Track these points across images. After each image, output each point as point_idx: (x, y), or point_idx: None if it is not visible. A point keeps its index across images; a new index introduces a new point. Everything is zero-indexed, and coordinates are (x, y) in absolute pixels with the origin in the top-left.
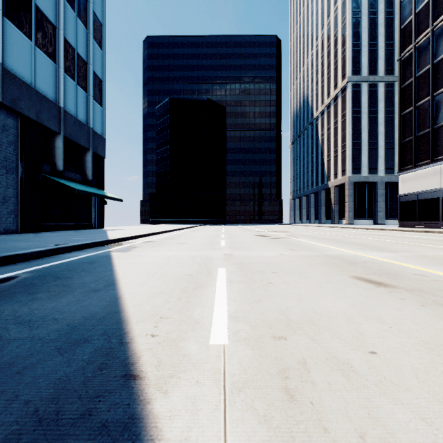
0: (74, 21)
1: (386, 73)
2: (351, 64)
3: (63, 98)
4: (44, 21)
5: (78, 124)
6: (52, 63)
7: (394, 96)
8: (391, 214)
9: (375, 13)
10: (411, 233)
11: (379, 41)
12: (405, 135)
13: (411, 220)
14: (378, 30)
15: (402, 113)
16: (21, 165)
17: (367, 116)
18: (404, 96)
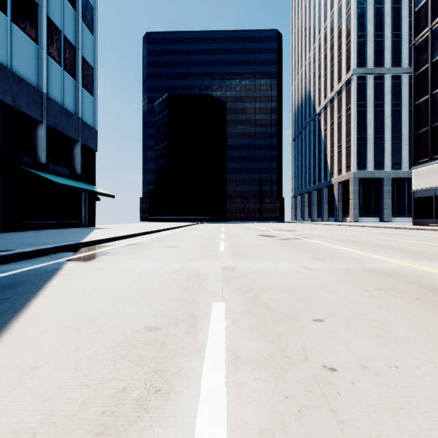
0: None
1: (393, 65)
2: (356, 56)
3: (46, 83)
4: None
5: (65, 113)
6: (33, 43)
7: (402, 89)
8: (398, 211)
9: (381, 2)
10: (435, 233)
11: (386, 31)
12: (420, 126)
13: (427, 218)
14: (385, 20)
15: (416, 102)
16: None
17: (373, 110)
18: (419, 84)
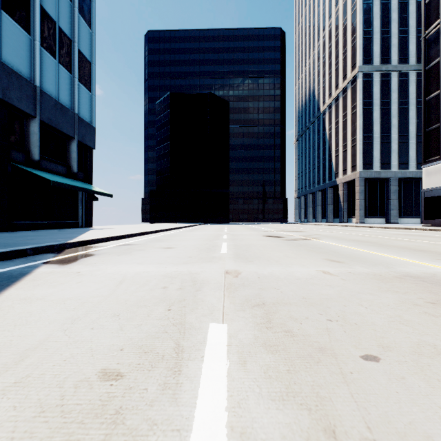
0: None
1: (400, 62)
2: (362, 53)
3: (39, 76)
4: None
5: (60, 108)
6: (25, 33)
7: (409, 86)
8: (405, 212)
9: None
10: None
11: (392, 27)
12: (431, 122)
13: (438, 218)
14: (391, 16)
15: (427, 97)
16: None
17: (379, 108)
18: (429, 79)
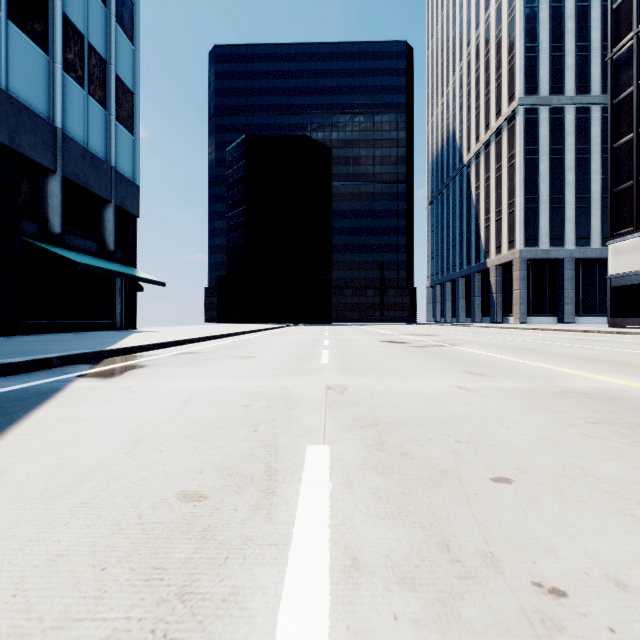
0: None
1: (578, 92)
2: (524, 78)
3: (61, 113)
4: None
5: (90, 158)
6: (40, 53)
7: (590, 127)
8: (585, 308)
9: None
10: None
11: (567, 42)
12: (621, 179)
13: (631, 316)
14: (566, 25)
15: (615, 144)
16: None
17: (549, 158)
18: (618, 117)
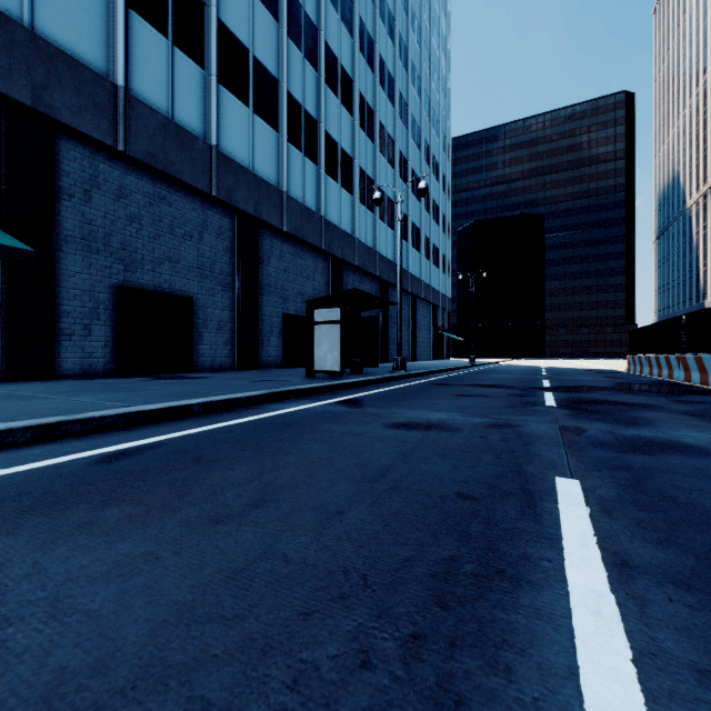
0: (442, 237)
1: None
2: None
3: (441, 287)
4: (437, 251)
5: (444, 297)
6: (438, 270)
7: None
8: None
9: None
10: None
11: None
12: None
13: None
14: None
15: None
16: (432, 328)
17: None
18: None
